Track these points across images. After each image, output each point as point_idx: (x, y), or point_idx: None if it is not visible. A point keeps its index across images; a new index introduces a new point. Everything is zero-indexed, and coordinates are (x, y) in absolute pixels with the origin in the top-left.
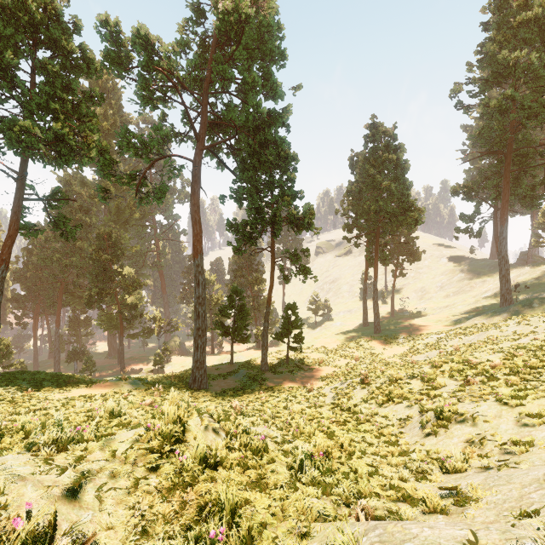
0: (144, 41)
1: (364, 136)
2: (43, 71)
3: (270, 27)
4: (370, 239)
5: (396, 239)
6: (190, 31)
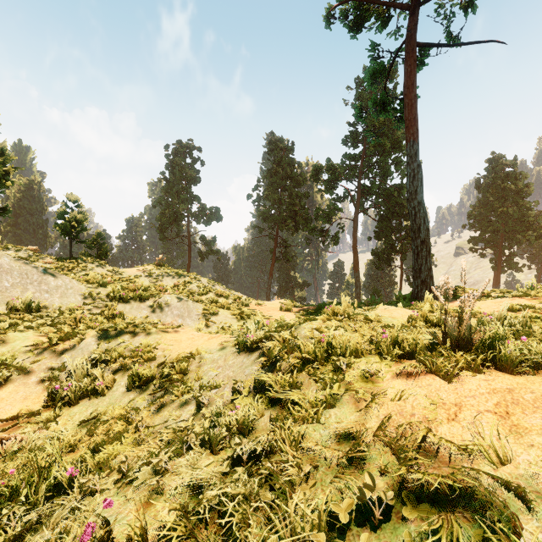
0: (331, 169)
1: (485, 168)
2: (290, 193)
3: (399, 142)
4: (495, 251)
5: (538, 245)
6: (349, 141)
